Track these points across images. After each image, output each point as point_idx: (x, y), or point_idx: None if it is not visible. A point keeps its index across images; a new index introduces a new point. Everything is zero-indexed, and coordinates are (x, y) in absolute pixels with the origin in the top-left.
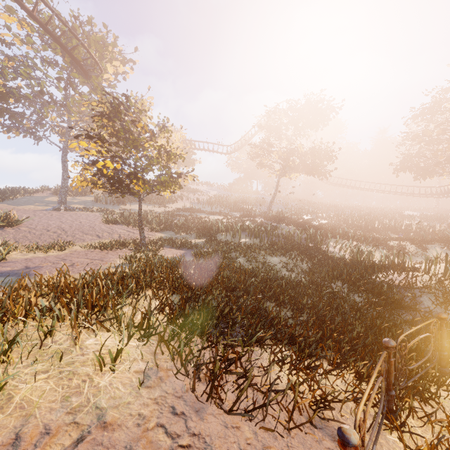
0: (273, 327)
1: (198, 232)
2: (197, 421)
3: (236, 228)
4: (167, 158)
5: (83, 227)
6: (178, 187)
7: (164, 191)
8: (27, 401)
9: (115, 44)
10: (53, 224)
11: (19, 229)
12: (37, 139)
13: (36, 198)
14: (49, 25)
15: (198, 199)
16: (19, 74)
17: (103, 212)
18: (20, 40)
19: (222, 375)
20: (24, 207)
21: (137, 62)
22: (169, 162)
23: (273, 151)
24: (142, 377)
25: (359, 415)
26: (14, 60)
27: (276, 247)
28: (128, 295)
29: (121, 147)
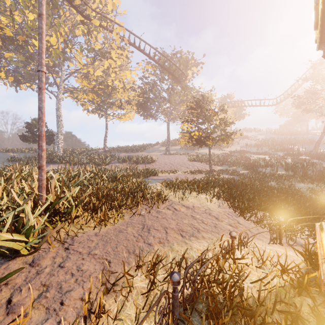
0: (277, 209)
1: (245, 166)
2: (235, 218)
3: (274, 164)
4: (224, 125)
5: (179, 163)
6: (231, 140)
7: (222, 143)
8: (192, 202)
9: (193, 59)
10: (167, 161)
11: (156, 164)
12: (156, 119)
13: (155, 149)
14: (161, 61)
15: (247, 143)
16: (152, 92)
17: (187, 155)
18: (151, 74)
19: (244, 209)
20: (152, 153)
21: (204, 62)
22: (225, 127)
23: (318, 98)
24: (218, 206)
25: (289, 219)
26: (150, 85)
27: (306, 177)
28: (211, 186)
29: (201, 123)
